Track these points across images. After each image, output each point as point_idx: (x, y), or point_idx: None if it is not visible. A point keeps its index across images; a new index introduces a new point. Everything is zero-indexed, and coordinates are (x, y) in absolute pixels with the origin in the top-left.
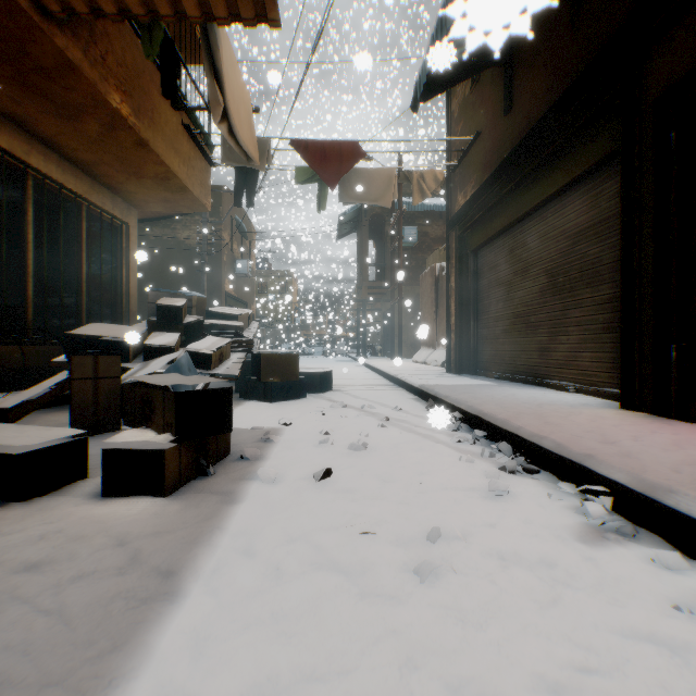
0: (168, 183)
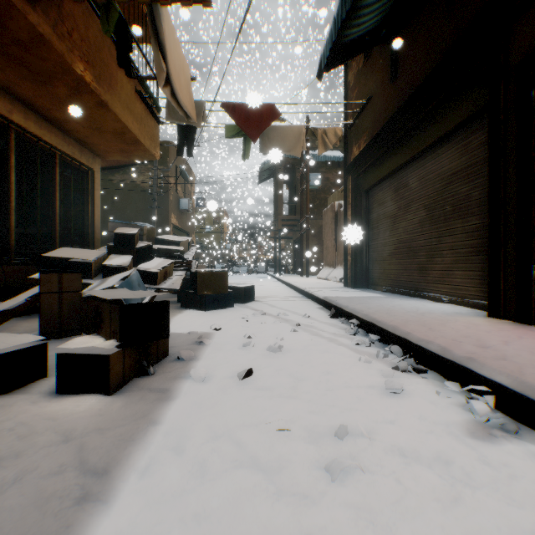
0: (124, 137)
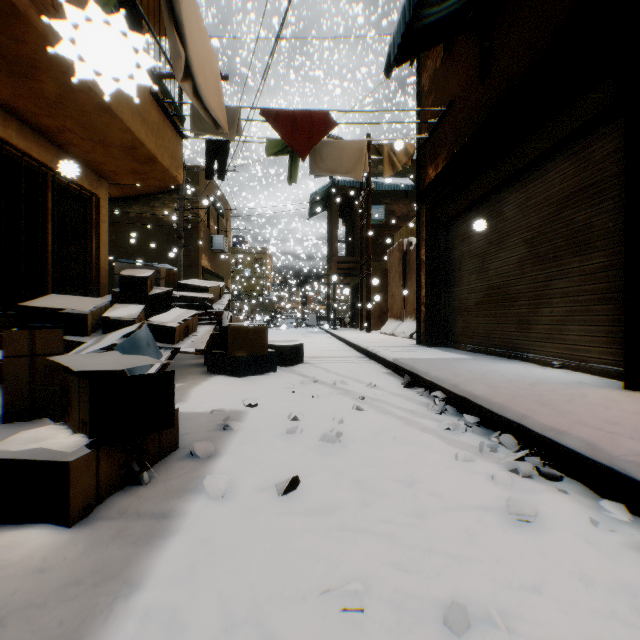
0: (135, 152)
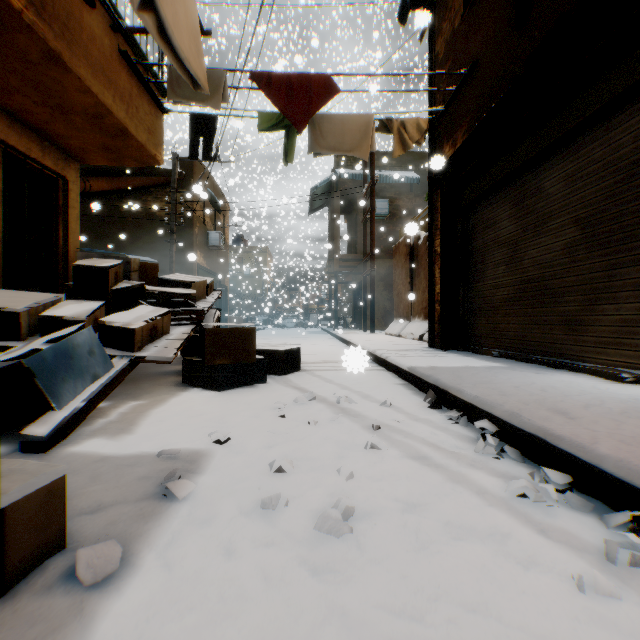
0: (103, 123)
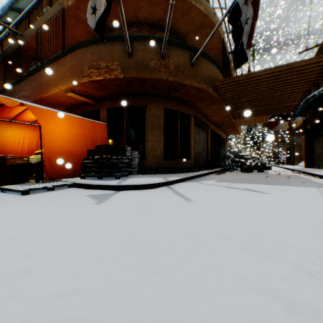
0: (237, 133)
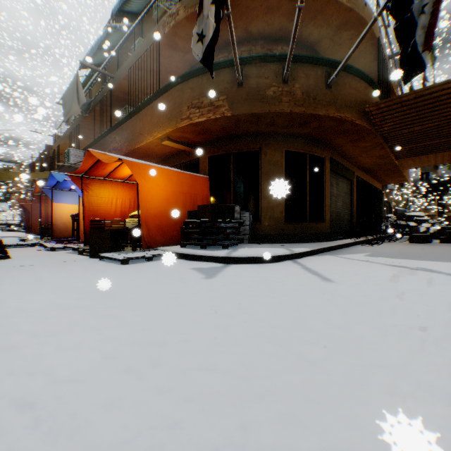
0: (401, 180)
